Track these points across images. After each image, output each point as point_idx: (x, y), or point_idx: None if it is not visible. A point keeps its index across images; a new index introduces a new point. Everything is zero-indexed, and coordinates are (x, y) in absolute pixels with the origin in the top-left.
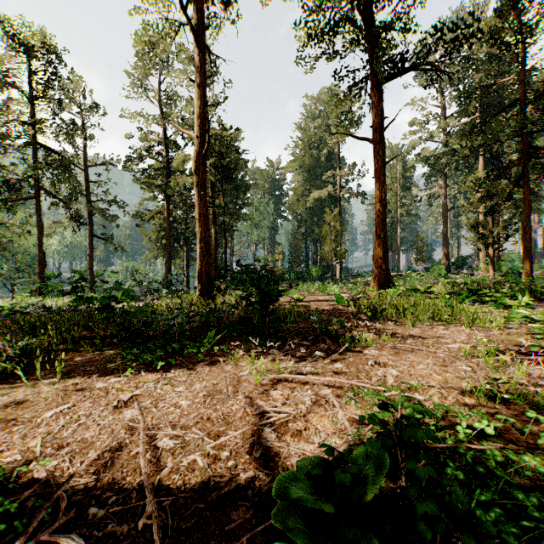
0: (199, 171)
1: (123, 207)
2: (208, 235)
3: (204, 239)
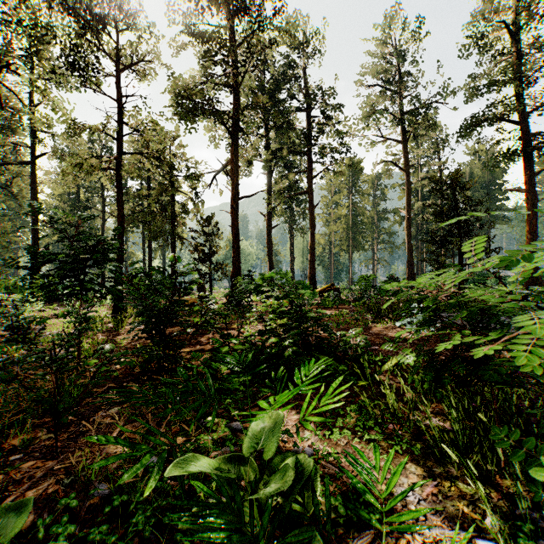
0: (407, 229)
1: (391, 233)
2: (412, 258)
3: (409, 261)
